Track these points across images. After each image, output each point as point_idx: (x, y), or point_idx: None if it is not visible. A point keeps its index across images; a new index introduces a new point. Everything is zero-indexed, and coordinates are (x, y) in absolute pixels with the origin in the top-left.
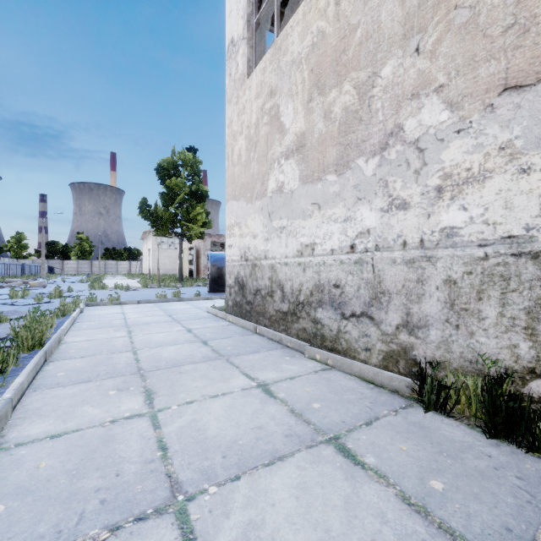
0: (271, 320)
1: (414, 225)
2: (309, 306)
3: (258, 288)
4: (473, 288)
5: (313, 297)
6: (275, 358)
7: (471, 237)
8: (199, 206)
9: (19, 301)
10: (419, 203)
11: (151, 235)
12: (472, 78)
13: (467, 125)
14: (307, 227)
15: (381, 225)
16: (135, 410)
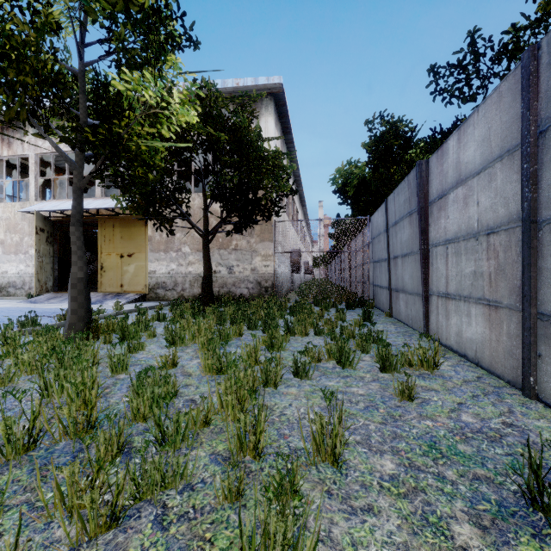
0: None
1: (31, 270)
2: (6, 288)
3: None
4: None
5: (7, 285)
6: None
7: None
8: None
9: None
10: (32, 266)
11: None
12: None
13: None
14: (5, 266)
15: (25, 269)
16: None
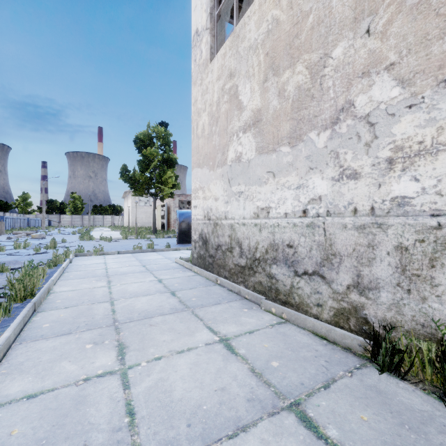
0: (231, 273)
1: (365, 193)
2: (265, 262)
3: (219, 244)
4: (426, 256)
5: (268, 255)
6: (234, 310)
7: (423, 206)
8: (170, 171)
9: (21, 251)
10: (370, 173)
11: (131, 194)
12: (425, 55)
13: (418, 100)
14: (262, 193)
15: (332, 192)
16: (108, 366)
